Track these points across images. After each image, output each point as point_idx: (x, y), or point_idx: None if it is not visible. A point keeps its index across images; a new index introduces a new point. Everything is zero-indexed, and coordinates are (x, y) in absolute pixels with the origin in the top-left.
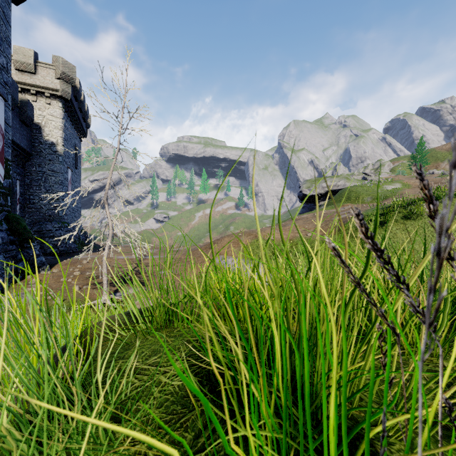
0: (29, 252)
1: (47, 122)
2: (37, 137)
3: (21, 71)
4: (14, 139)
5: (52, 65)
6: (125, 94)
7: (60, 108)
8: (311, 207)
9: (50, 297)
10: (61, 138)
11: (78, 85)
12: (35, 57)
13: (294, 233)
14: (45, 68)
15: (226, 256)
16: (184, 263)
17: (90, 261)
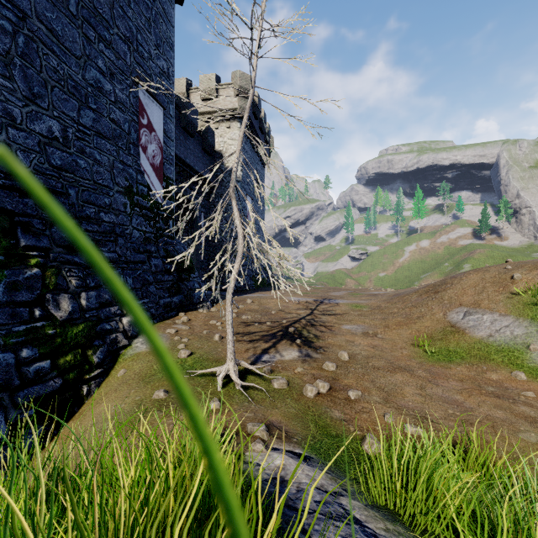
0: (187, 285)
1: (227, 148)
2: (219, 166)
3: (206, 101)
4: (196, 168)
5: (231, 84)
6: None
7: (239, 129)
8: None
9: (179, 346)
10: (240, 162)
11: (257, 99)
12: (217, 81)
13: None
14: (225, 89)
15: (477, 309)
16: (384, 316)
17: (255, 300)
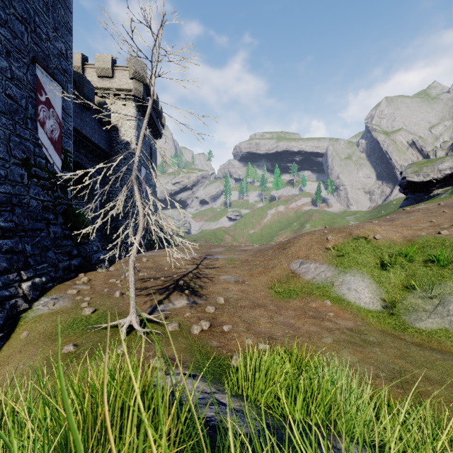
0: (86, 248)
1: (123, 123)
2: (115, 138)
3: (101, 78)
4: (92, 139)
5: (126, 67)
6: (161, 28)
7: (134, 108)
8: (418, 198)
9: (83, 305)
10: (135, 137)
11: (150, 83)
12: (113, 62)
13: (413, 230)
14: (121, 70)
15: (307, 260)
16: (250, 267)
17: (150, 258)
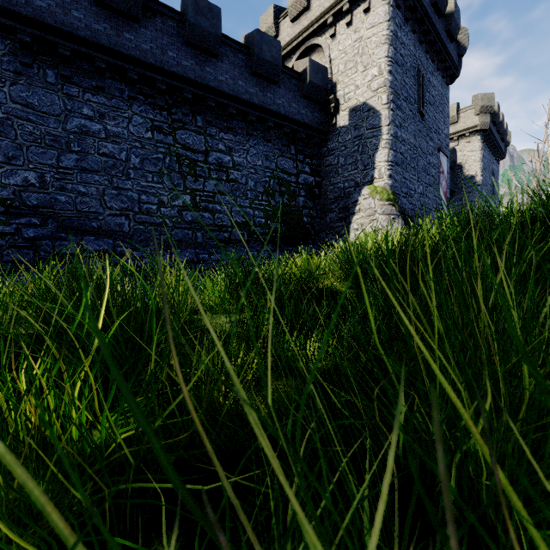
0: None
1: (466, 160)
2: (458, 176)
3: None
4: None
5: (471, 106)
6: (549, 111)
7: (479, 141)
8: None
9: None
10: (479, 169)
11: (496, 108)
12: (457, 107)
13: None
14: (465, 111)
15: None
16: None
17: None
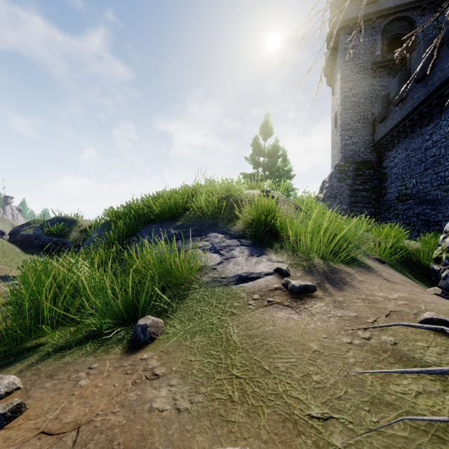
0: None
1: None
2: None
3: None
4: None
5: None
6: None
7: None
8: None
9: None
10: None
11: None
12: None
13: None
14: None
15: None
16: None
17: None
